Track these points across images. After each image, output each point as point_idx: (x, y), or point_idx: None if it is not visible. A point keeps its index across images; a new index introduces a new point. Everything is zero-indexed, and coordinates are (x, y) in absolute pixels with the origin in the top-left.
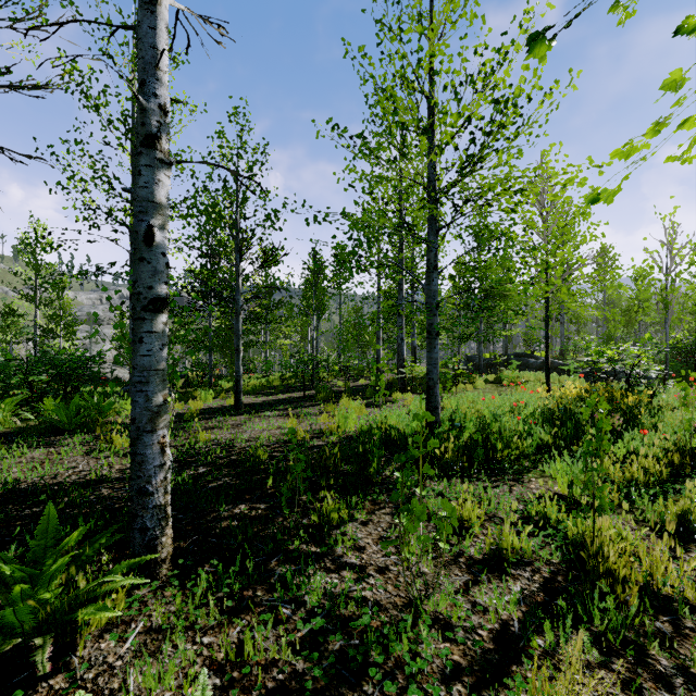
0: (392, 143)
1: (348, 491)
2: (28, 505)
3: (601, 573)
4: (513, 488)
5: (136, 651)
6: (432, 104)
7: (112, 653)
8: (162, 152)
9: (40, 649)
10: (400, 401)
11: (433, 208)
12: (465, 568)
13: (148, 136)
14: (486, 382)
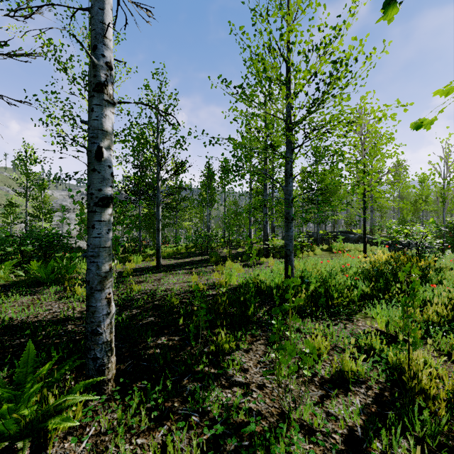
0: (262, 91)
1: (234, 327)
2: (18, 336)
3: (417, 391)
4: (347, 326)
5: (89, 450)
6: (289, 65)
7: (72, 451)
8: (108, 96)
9: (21, 451)
10: (266, 263)
11: (290, 134)
12: (319, 385)
13: (98, 84)
14: (322, 250)
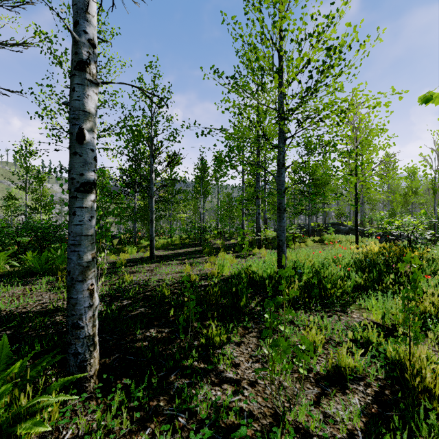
0: (254, 81)
1: (226, 318)
2: (4, 328)
3: (420, 390)
4: (341, 317)
5: None
6: (281, 54)
7: None
8: (91, 75)
9: None
10: (258, 254)
11: (282, 124)
12: (315, 382)
13: (80, 62)
14: (313, 241)
